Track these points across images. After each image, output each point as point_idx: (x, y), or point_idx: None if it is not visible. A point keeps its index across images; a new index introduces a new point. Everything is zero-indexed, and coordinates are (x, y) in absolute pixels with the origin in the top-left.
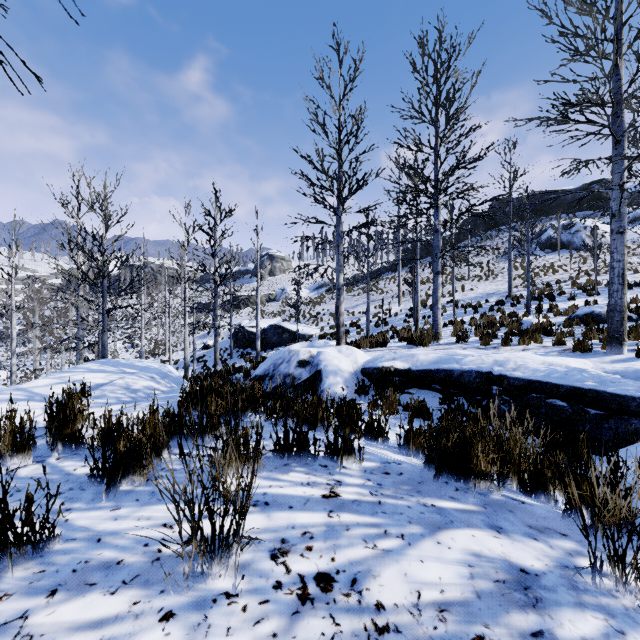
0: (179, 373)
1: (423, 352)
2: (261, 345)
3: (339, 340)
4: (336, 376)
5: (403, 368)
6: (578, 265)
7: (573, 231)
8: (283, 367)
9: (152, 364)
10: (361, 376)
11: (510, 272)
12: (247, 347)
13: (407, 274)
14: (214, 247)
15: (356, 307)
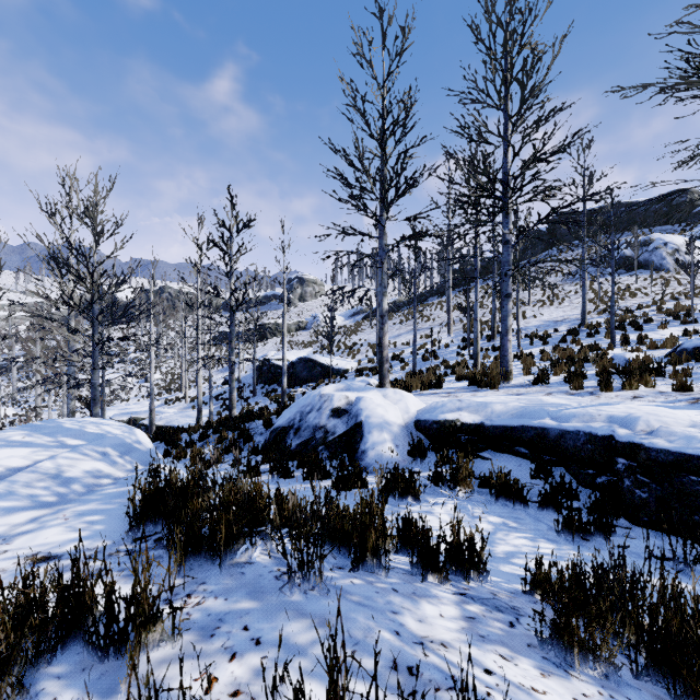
0: (195, 413)
1: (497, 399)
2: (289, 381)
3: (382, 379)
4: (382, 431)
5: (473, 422)
6: (662, 287)
7: (651, 248)
8: (312, 417)
9: (113, 429)
10: (415, 431)
11: (584, 295)
12: (273, 383)
13: (456, 299)
14: (229, 265)
15: (398, 337)
